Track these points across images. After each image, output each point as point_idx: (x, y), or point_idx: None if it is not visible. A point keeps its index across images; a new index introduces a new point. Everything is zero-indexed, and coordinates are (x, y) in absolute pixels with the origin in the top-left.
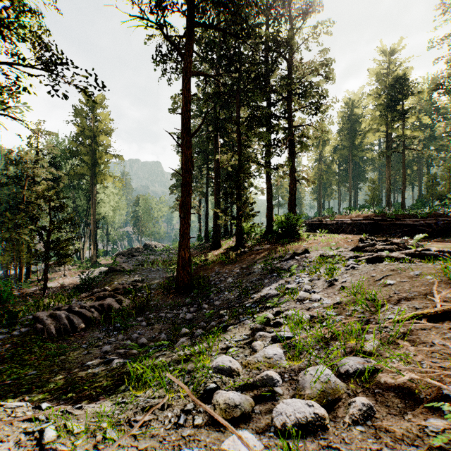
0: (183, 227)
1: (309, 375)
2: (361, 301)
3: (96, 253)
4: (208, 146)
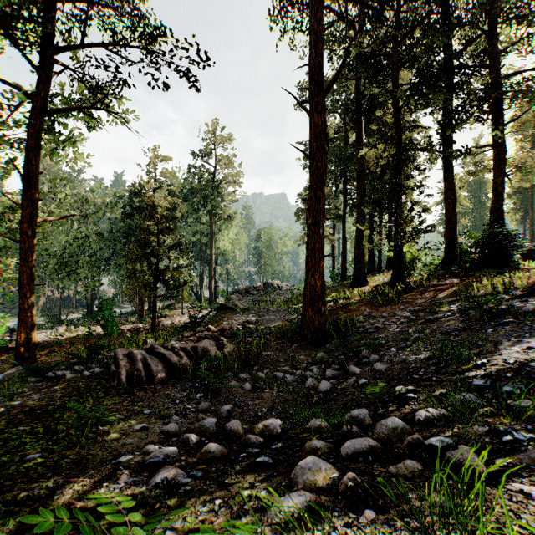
0: (312, 239)
1: None
2: None
3: (214, 292)
4: (345, 149)
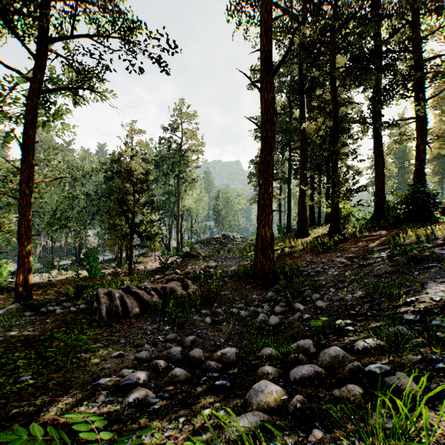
0: (263, 196)
1: None
2: None
3: (181, 242)
4: (290, 123)
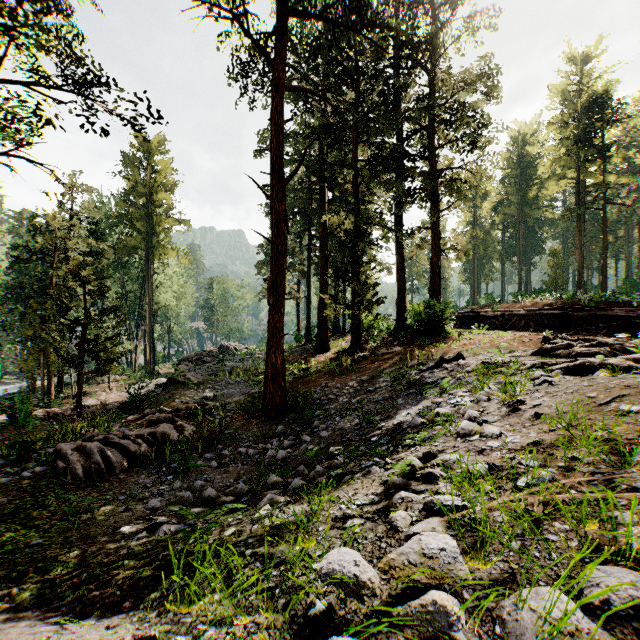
0: (274, 319)
1: (529, 611)
2: (589, 444)
3: (153, 358)
4: (310, 205)
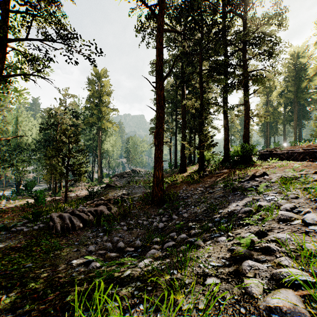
0: (157, 152)
1: None
2: None
3: (101, 175)
4: (176, 97)
